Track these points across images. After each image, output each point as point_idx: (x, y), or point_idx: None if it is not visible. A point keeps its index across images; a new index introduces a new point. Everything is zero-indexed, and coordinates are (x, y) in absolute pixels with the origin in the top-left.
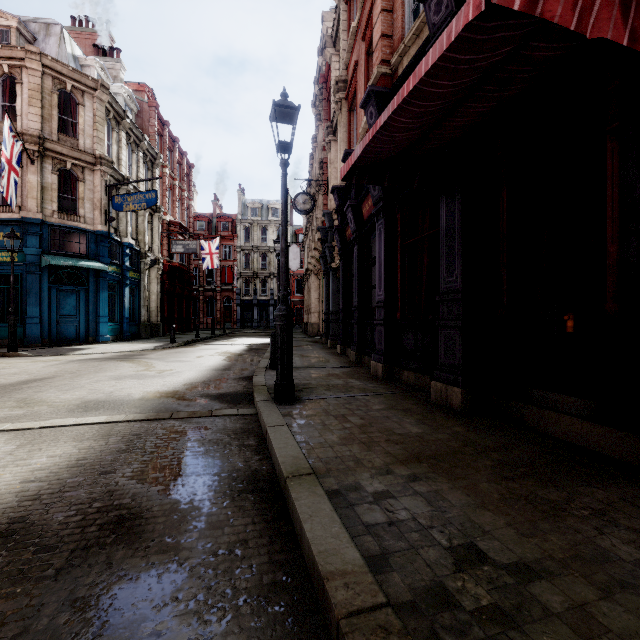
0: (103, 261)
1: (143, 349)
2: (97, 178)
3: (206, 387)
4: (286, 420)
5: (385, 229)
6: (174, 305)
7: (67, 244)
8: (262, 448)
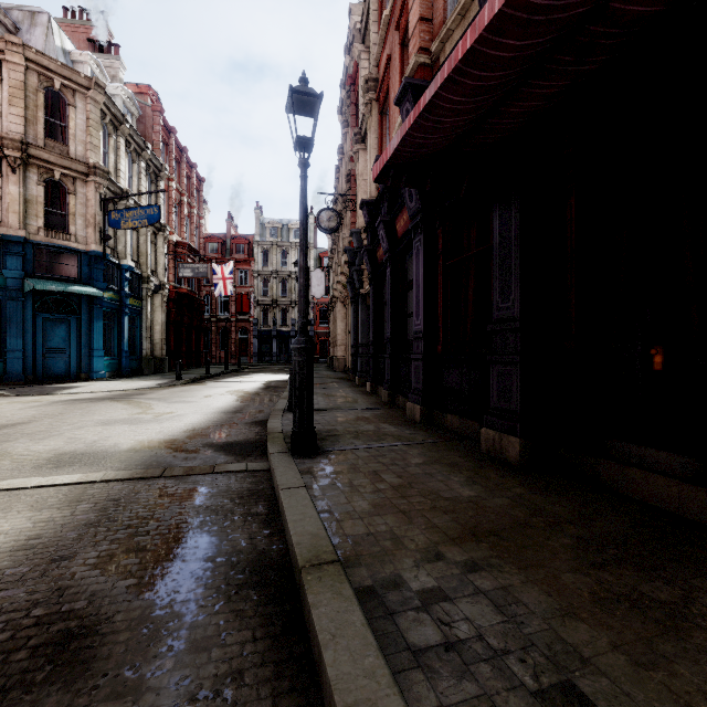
0: (98, 286)
1: (143, 387)
2: (91, 190)
3: (211, 434)
4: (305, 479)
5: (424, 247)
6: (182, 337)
7: (56, 266)
8: (273, 518)
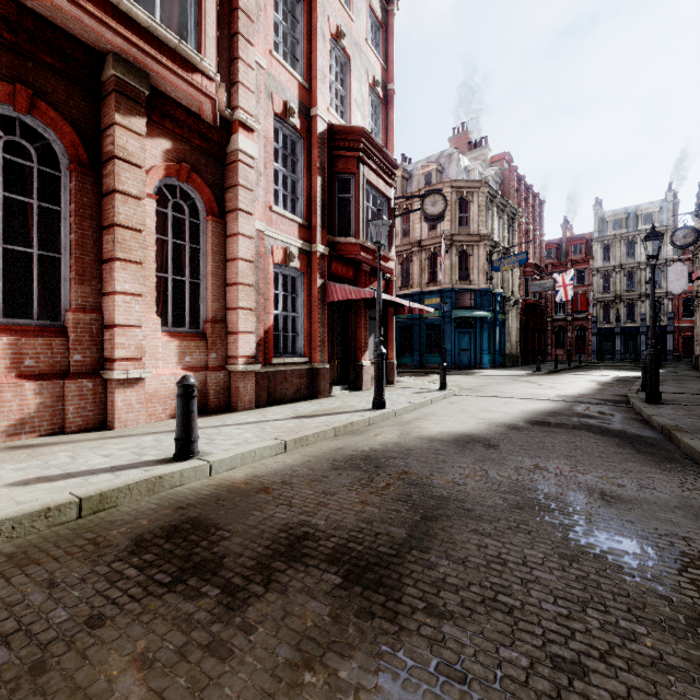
0: (485, 310)
1: (518, 375)
2: (481, 251)
3: (592, 396)
4: (652, 407)
5: None
6: (528, 338)
7: (460, 300)
8: (637, 415)
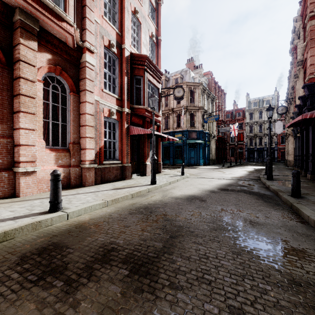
0: (201, 139)
1: (215, 168)
2: (199, 113)
3: (245, 177)
4: (270, 182)
5: (311, 129)
6: (219, 152)
7: (190, 135)
8: (264, 185)
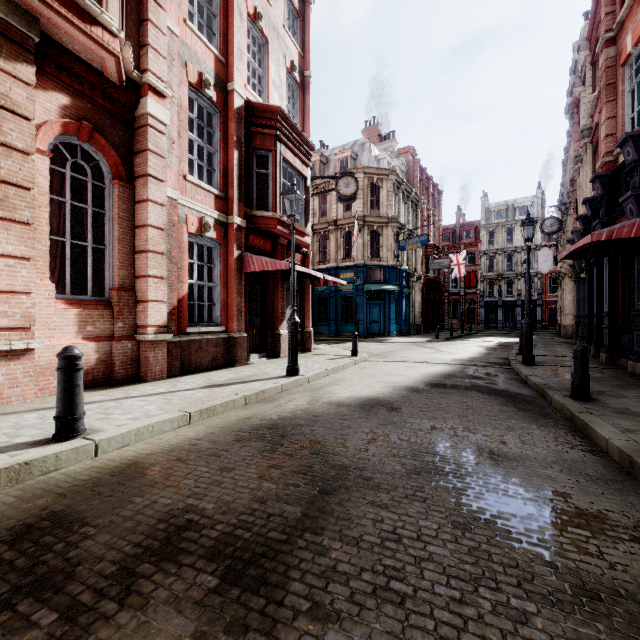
0: (392, 284)
1: (421, 341)
2: (389, 231)
3: (480, 359)
4: (528, 368)
5: (609, 264)
6: (429, 309)
7: (372, 275)
8: (517, 375)
